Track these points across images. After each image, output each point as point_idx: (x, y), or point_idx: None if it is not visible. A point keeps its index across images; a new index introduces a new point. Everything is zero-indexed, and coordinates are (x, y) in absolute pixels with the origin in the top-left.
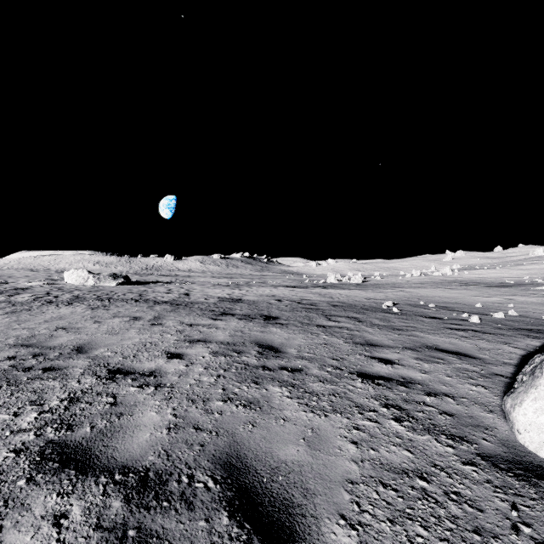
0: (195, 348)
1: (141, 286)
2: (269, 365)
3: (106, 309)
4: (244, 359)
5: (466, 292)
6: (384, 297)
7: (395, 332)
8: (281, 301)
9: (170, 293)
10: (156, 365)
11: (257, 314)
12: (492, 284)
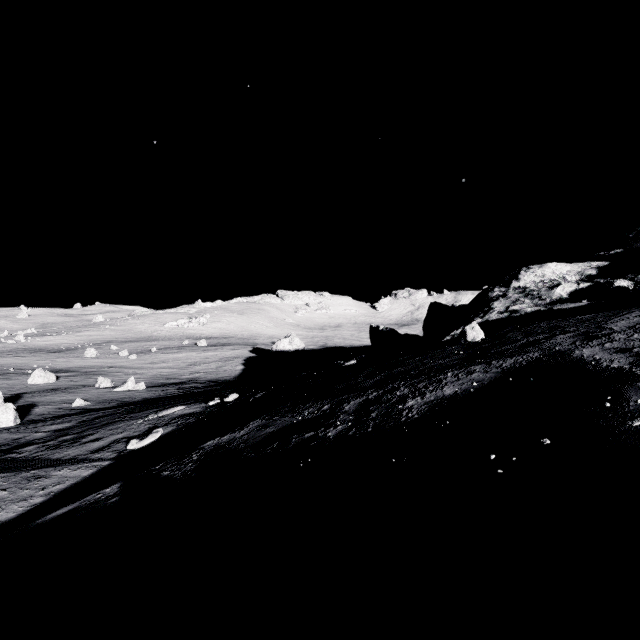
0: None
1: None
2: None
3: None
4: None
5: (33, 359)
6: None
7: (1, 379)
8: None
9: None
10: None
11: None
12: (53, 350)
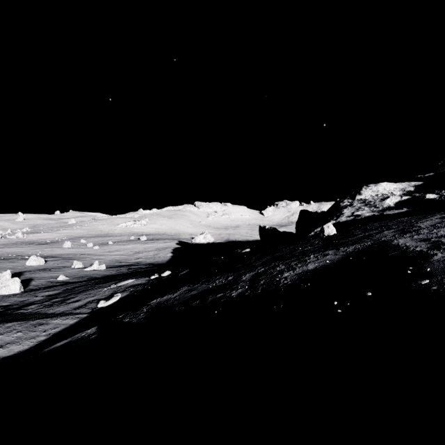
0: None
1: None
2: None
3: None
4: None
5: (28, 248)
6: None
7: (8, 262)
8: None
9: None
10: None
11: None
12: (41, 243)
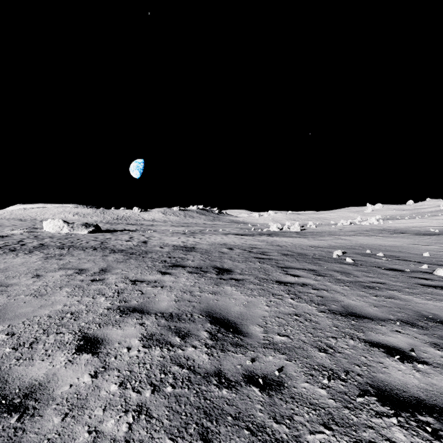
0: (124, 327)
1: (109, 233)
2: (228, 371)
3: (59, 259)
4: (189, 352)
5: (400, 240)
6: (328, 245)
7: (370, 292)
8: (233, 249)
9: (130, 241)
10: (47, 373)
11: (210, 265)
12: (419, 232)
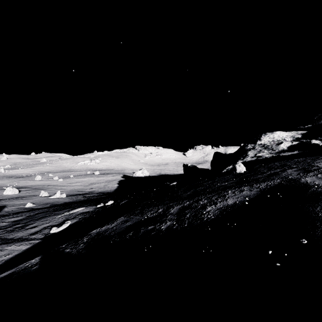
0: None
1: None
2: None
3: None
4: None
5: (7, 181)
6: None
7: None
8: None
9: None
10: None
11: None
12: (18, 176)
